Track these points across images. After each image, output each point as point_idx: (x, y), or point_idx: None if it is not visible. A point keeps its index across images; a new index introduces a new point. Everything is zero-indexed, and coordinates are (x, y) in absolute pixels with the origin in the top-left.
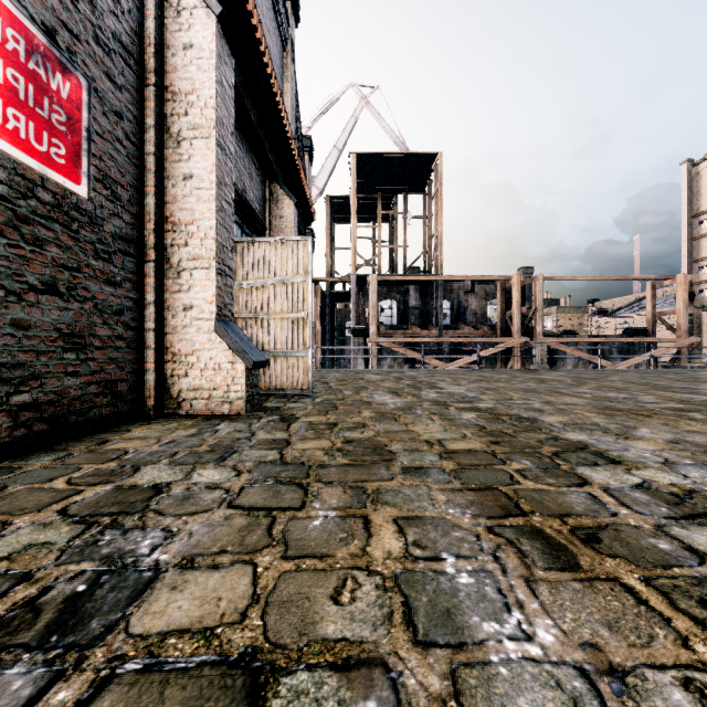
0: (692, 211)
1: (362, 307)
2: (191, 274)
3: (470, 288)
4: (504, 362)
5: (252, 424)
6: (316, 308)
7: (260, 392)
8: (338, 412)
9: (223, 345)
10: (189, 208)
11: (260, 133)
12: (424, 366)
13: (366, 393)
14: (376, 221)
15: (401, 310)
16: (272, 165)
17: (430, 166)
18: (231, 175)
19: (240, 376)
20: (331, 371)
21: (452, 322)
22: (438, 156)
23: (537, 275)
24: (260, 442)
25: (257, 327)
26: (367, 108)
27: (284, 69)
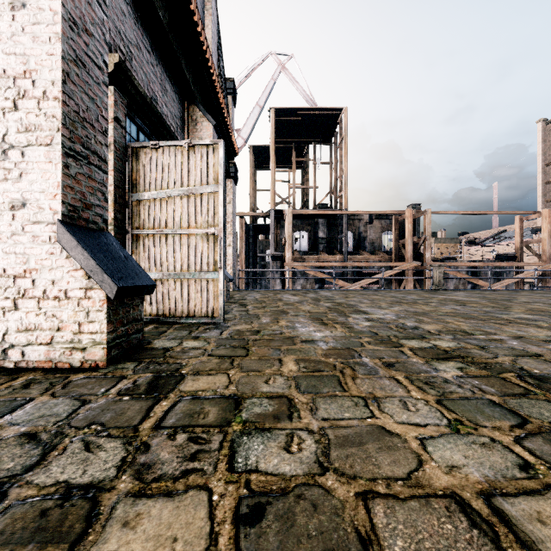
0: (546, 160)
1: (280, 237)
2: (23, 154)
3: (368, 222)
4: (398, 283)
5: (84, 404)
6: (241, 238)
7: (163, 320)
8: (248, 362)
9: (72, 262)
10: (20, 52)
11: (171, 39)
12: (331, 286)
13: (286, 321)
14: (290, 167)
15: (312, 240)
16: (189, 83)
17: (336, 119)
18: (102, 28)
19: (97, 309)
20: (252, 292)
21: (354, 249)
22: (342, 111)
23: (426, 210)
24: (10, 517)
25: (161, 245)
26: (283, 73)
27: (205, 2)
